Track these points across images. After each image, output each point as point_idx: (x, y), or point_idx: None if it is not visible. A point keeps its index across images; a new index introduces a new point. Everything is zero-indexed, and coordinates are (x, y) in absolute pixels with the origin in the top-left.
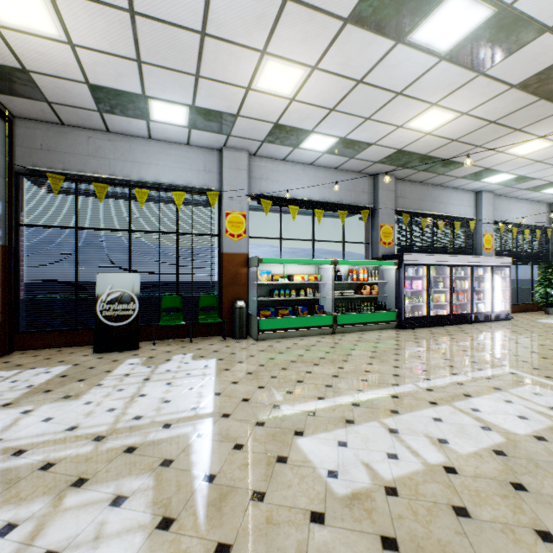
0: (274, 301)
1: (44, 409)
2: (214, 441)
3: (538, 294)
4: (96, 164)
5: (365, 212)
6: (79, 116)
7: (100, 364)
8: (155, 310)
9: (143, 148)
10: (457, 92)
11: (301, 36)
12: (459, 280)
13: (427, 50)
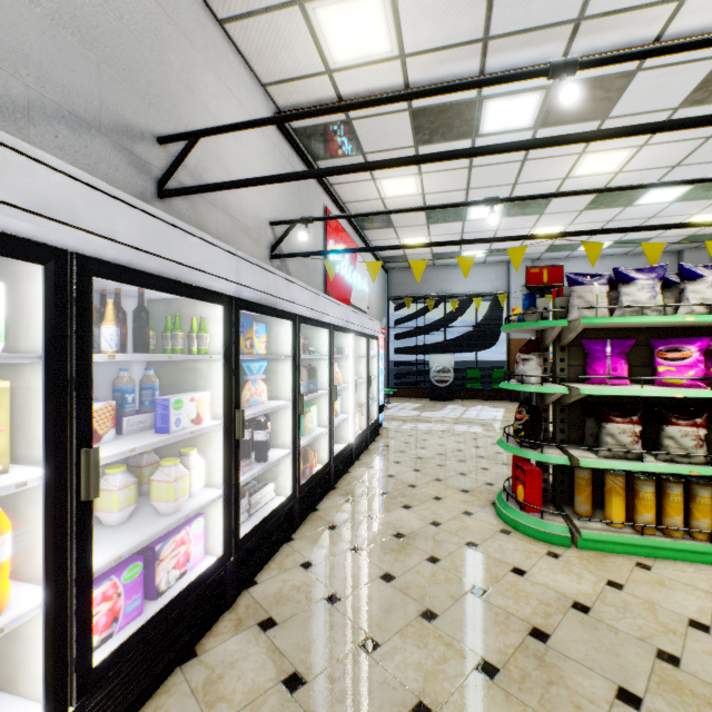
0: None
1: (427, 412)
2: (502, 424)
3: None
4: (427, 288)
5: None
6: None
7: (437, 404)
8: (462, 379)
9: (453, 272)
10: (711, 206)
11: (555, 219)
12: None
13: (654, 203)
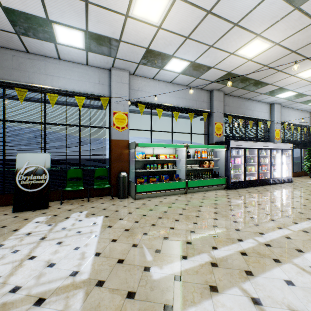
0: (146, 172)
1: None
2: None
3: (304, 166)
4: (18, 75)
5: (205, 114)
6: (3, 37)
7: (12, 222)
8: (63, 179)
9: (54, 65)
10: (276, 25)
11: None
12: (262, 158)
13: None
